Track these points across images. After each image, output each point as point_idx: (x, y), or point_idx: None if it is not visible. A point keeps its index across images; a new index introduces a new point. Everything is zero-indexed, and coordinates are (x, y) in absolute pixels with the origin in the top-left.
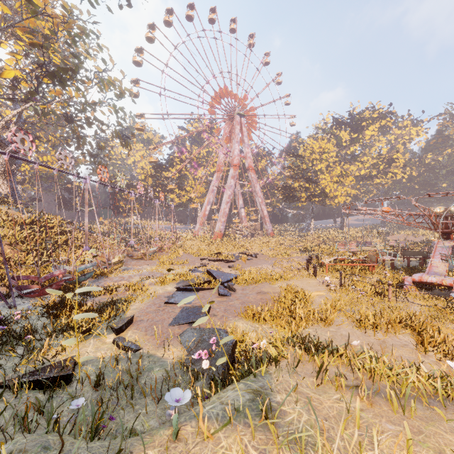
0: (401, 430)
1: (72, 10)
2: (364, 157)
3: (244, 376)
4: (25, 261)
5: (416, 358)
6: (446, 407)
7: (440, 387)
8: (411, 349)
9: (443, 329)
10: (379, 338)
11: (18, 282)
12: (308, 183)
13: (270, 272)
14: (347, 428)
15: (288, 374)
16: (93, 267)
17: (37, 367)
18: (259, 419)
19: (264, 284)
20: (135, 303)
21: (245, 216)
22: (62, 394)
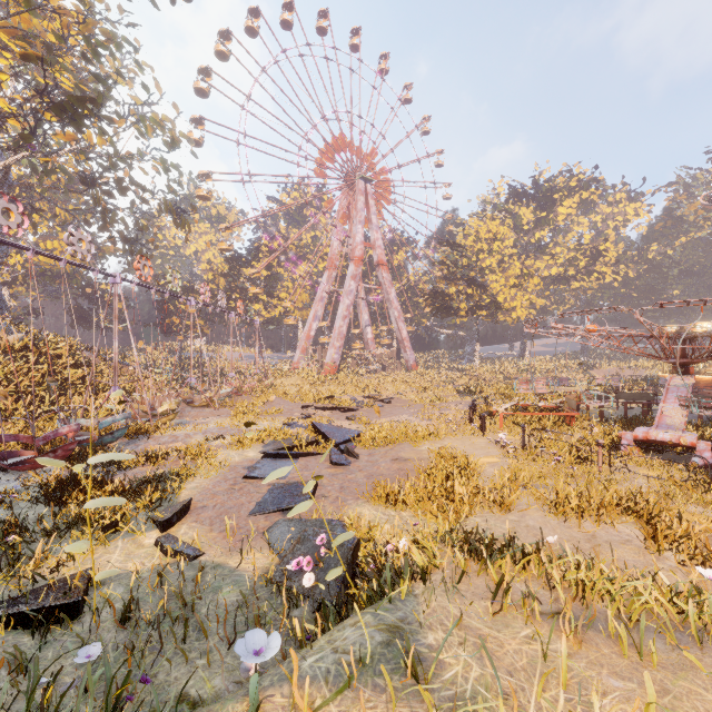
0: (634, 688)
1: (92, 5)
2: (556, 248)
3: (372, 601)
4: (14, 411)
5: (646, 562)
6: (702, 645)
7: (692, 613)
8: (636, 547)
9: (684, 514)
10: (586, 530)
11: (0, 446)
12: (470, 287)
13: (413, 426)
14: (546, 689)
15: (445, 595)
16: (128, 421)
17: (24, 589)
18: (400, 678)
19: (404, 445)
20: (194, 479)
21: (372, 339)
22: (65, 635)
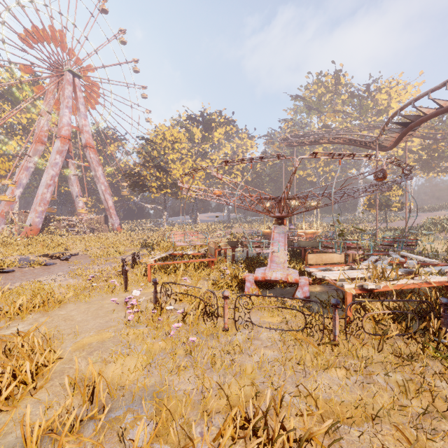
0: None
1: None
2: (213, 156)
3: None
4: None
5: None
6: None
7: None
8: None
9: (320, 405)
10: None
11: None
12: (158, 171)
13: (45, 288)
14: None
15: None
16: None
17: None
18: None
19: None
20: None
21: (83, 207)
22: None
